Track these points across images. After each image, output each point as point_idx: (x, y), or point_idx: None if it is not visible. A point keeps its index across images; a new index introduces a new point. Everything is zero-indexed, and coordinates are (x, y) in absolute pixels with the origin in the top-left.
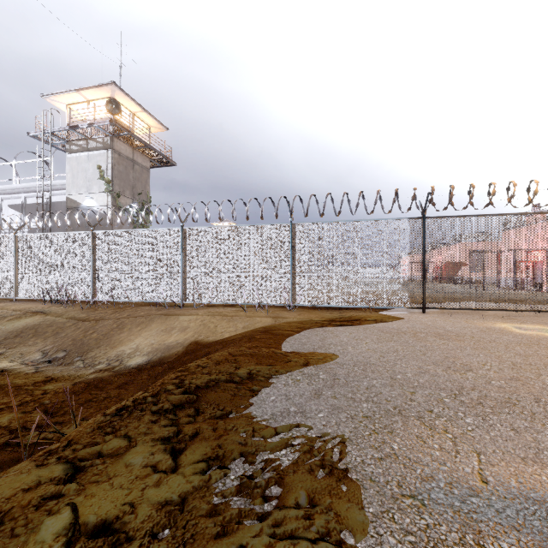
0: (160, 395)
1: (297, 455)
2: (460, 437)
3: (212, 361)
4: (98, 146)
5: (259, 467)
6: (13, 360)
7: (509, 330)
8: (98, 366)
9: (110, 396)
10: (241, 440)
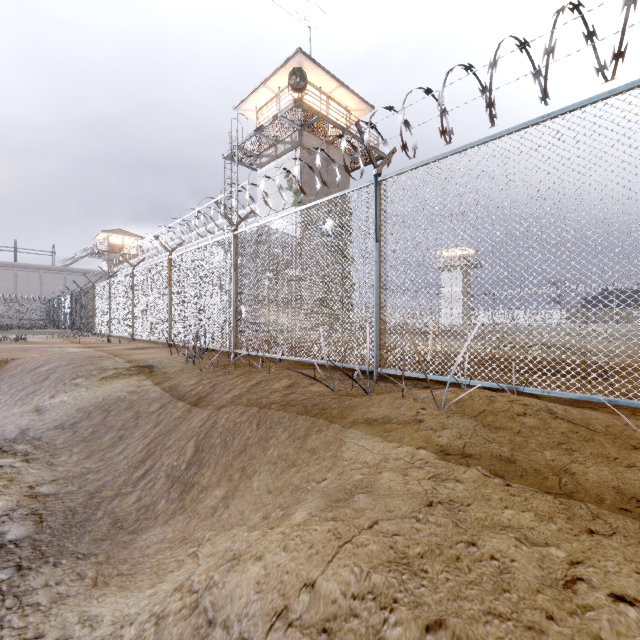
0: None
1: None
2: None
3: None
4: (286, 149)
5: None
6: None
7: None
8: None
9: None
10: None
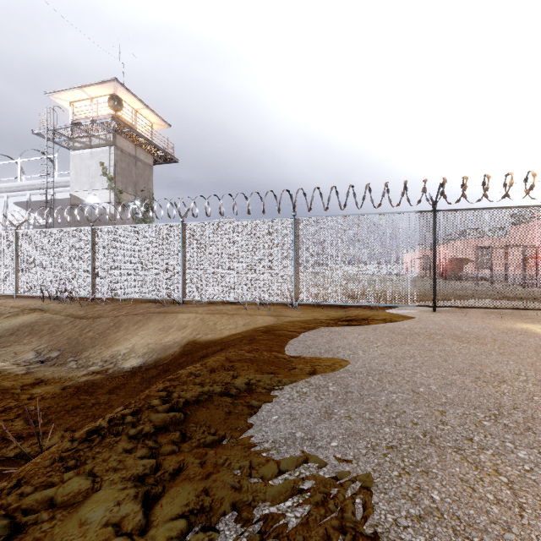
0: (142, 413)
1: (307, 510)
2: (518, 481)
3: (207, 368)
4: (101, 143)
5: (256, 530)
6: (5, 359)
7: (533, 332)
8: (92, 366)
9: (99, 402)
10: (234, 482)
